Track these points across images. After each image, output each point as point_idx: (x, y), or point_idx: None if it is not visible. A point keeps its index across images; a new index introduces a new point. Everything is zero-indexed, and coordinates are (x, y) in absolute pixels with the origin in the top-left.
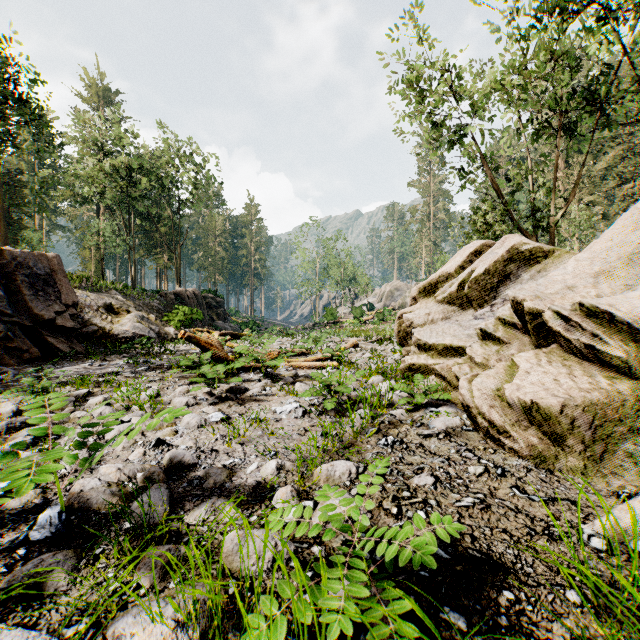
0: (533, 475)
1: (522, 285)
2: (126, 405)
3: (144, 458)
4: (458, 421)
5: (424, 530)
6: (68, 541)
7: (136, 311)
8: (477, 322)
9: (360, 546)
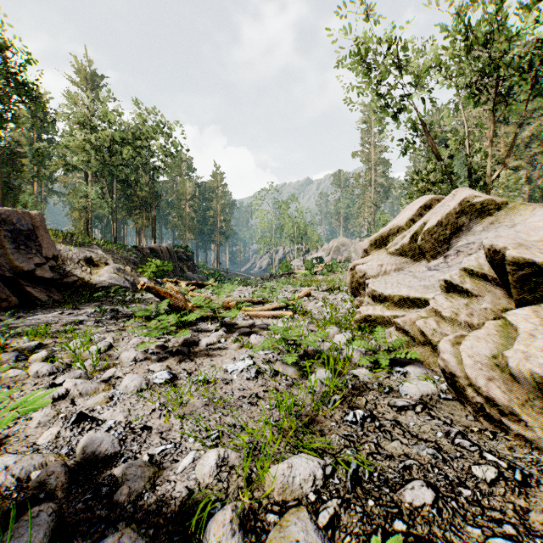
0: None
1: (475, 237)
2: (66, 362)
3: (55, 442)
4: (434, 387)
5: None
6: None
7: (114, 263)
8: (432, 273)
9: None
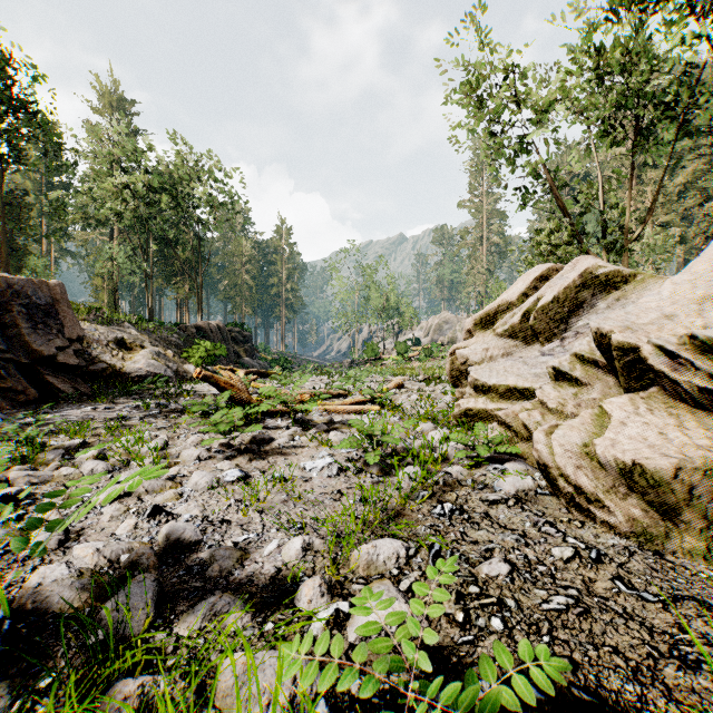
0: (638, 560)
1: (598, 315)
2: (123, 460)
3: (135, 532)
4: (531, 482)
5: (514, 673)
6: (8, 664)
7: (151, 346)
8: (545, 359)
9: (420, 710)
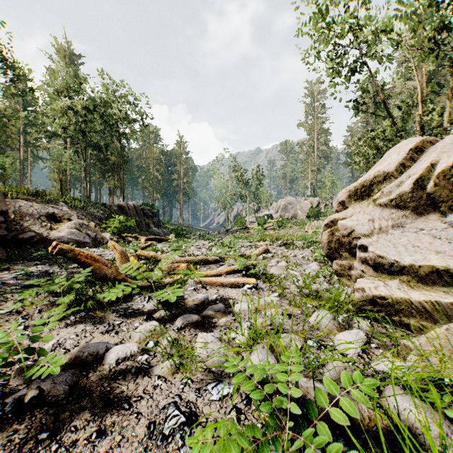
0: None
1: None
2: None
3: None
4: None
5: None
6: None
7: (78, 219)
8: None
9: None
